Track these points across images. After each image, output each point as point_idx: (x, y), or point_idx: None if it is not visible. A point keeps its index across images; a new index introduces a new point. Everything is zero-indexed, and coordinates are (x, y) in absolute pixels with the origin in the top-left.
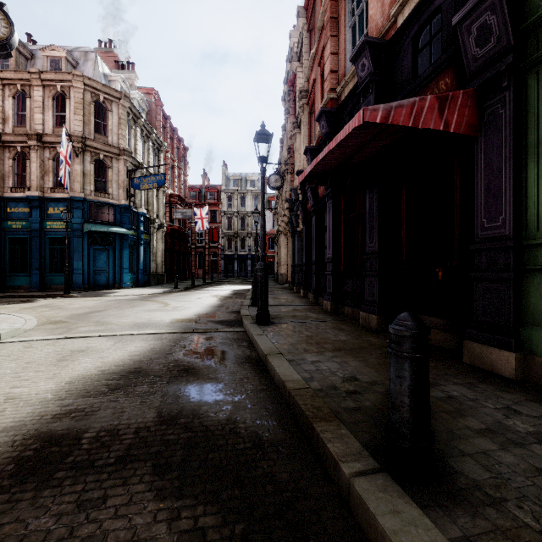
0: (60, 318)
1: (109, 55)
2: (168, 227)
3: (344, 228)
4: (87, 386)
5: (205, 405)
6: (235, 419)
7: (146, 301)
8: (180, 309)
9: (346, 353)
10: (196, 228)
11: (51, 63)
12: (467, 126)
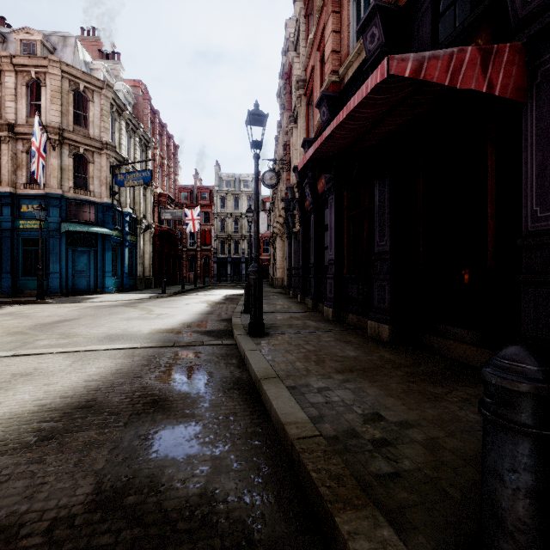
0: (21, 328)
1: (92, 44)
2: (157, 228)
3: (347, 226)
4: (8, 433)
5: (170, 465)
6: (213, 494)
7: (127, 308)
8: (164, 317)
9: (360, 375)
10: (187, 229)
11: (25, 48)
12: (514, 89)
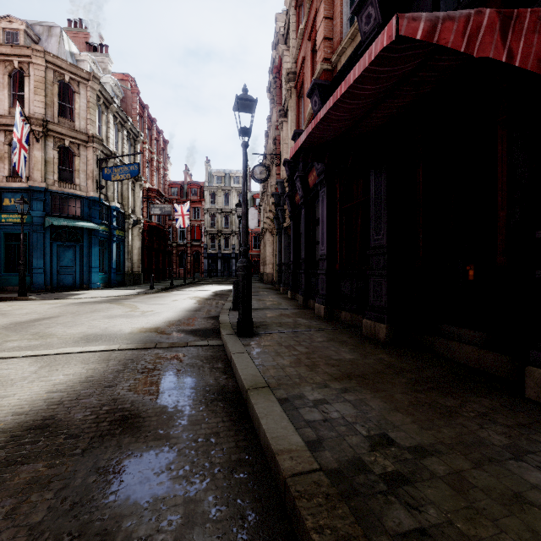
0: None
1: (80, 36)
2: (146, 223)
3: (340, 220)
4: None
5: (130, 514)
6: None
7: (111, 305)
8: (149, 314)
9: (359, 383)
10: (177, 225)
11: (7, 37)
12: (535, 60)
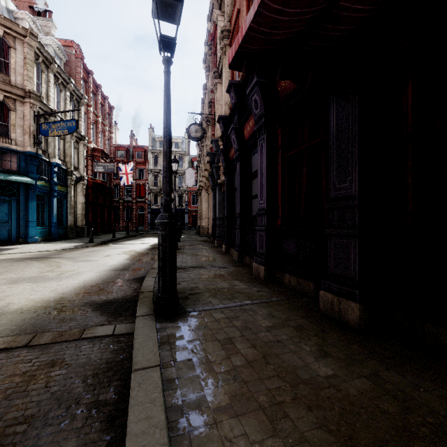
0: None
1: (23, 0)
2: (91, 180)
3: (282, 169)
4: None
5: None
6: None
7: (33, 263)
8: (65, 276)
9: None
10: (121, 183)
11: None
12: None
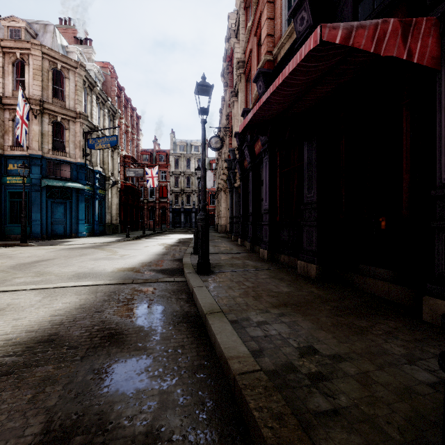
0: (3, 267)
1: (69, 31)
2: (123, 184)
3: (280, 181)
4: None
5: (120, 401)
6: (158, 432)
7: (96, 250)
8: (126, 257)
9: (293, 310)
10: (148, 185)
11: (11, 33)
12: (430, 58)
